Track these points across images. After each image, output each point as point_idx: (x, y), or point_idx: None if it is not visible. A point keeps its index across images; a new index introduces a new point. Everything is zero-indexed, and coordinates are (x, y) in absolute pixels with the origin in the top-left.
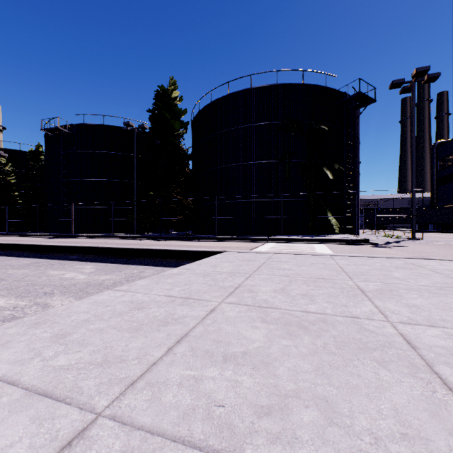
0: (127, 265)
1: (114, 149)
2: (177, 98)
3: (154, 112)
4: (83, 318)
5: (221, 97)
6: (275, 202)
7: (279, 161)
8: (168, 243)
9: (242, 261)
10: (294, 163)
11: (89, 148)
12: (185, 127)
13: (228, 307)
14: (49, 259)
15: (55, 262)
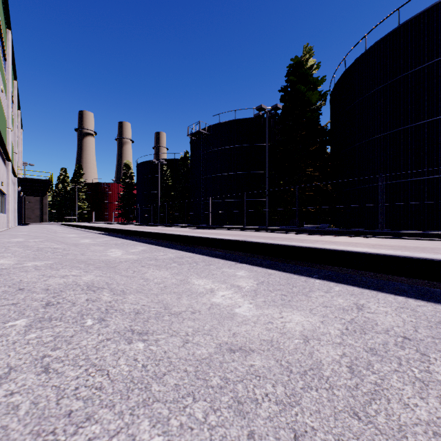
0: (300, 276)
1: (244, 142)
2: (313, 66)
3: (287, 89)
4: None
5: (385, 35)
6: None
7: None
8: (322, 238)
9: None
10: None
11: (223, 145)
12: (324, 98)
13: None
14: (192, 253)
15: (199, 259)
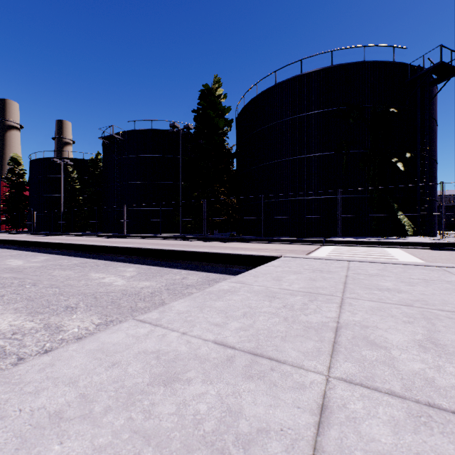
0: (169, 268)
1: (161, 152)
2: (221, 95)
3: (199, 111)
4: (54, 406)
5: (268, 88)
6: (330, 200)
7: (335, 152)
8: (213, 244)
9: (312, 272)
10: (353, 154)
11: (139, 153)
12: (229, 125)
13: (356, 399)
14: (97, 259)
15: (101, 263)
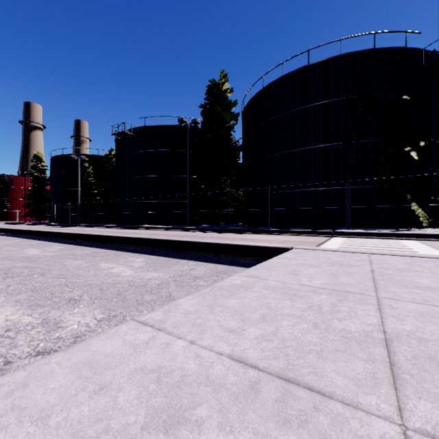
0: (177, 259)
1: (170, 147)
2: (227, 90)
3: (206, 106)
4: None
5: (274, 81)
6: (338, 191)
7: (344, 142)
8: (220, 235)
9: (331, 265)
10: (363, 143)
11: (149, 148)
12: (236, 119)
13: None
14: (108, 249)
15: (111, 253)
